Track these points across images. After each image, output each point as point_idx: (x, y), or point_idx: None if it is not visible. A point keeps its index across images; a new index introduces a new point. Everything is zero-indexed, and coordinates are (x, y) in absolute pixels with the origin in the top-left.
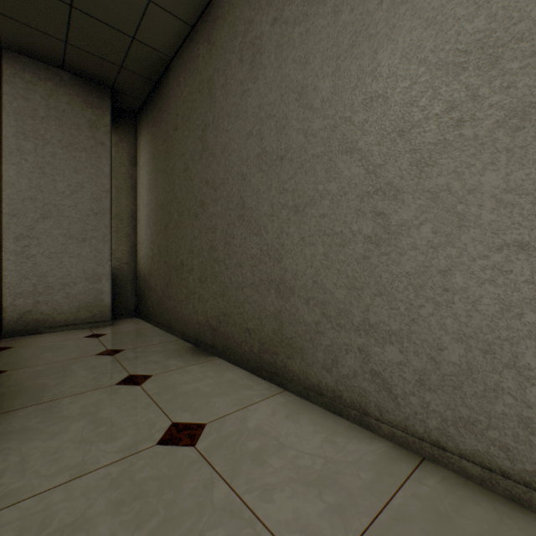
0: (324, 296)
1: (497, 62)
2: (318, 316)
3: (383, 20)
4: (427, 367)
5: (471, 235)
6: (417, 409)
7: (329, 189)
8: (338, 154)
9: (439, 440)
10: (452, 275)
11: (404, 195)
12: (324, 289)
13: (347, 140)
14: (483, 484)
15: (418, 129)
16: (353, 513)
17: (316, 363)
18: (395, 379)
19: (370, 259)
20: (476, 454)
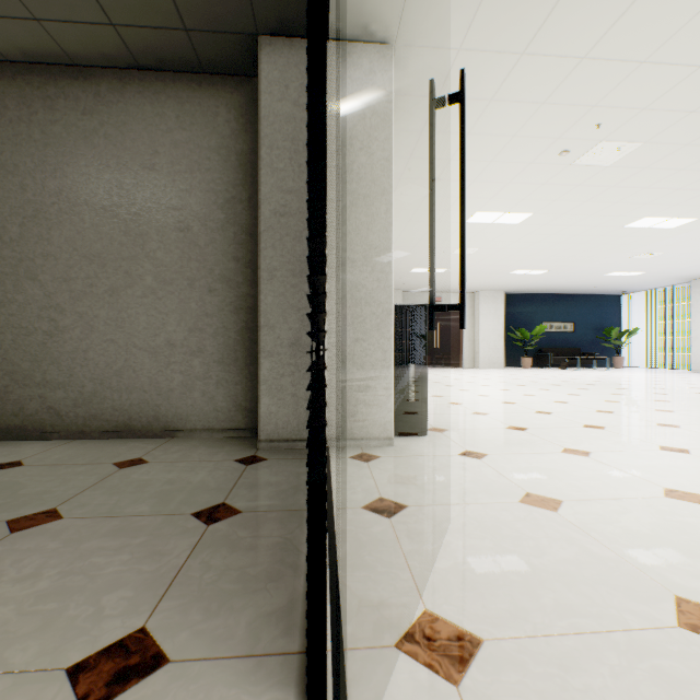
0: (14, 367)
1: (106, 266)
2: (9, 382)
3: (56, 215)
4: (79, 396)
5: (97, 335)
6: (74, 419)
7: (18, 298)
8: (26, 278)
9: (84, 429)
10: (89, 352)
11: (67, 312)
12: (14, 363)
13: (33, 272)
14: (100, 438)
15: (74, 281)
16: (27, 455)
17: (6, 413)
18: (63, 407)
19: (48, 344)
20: (98, 428)
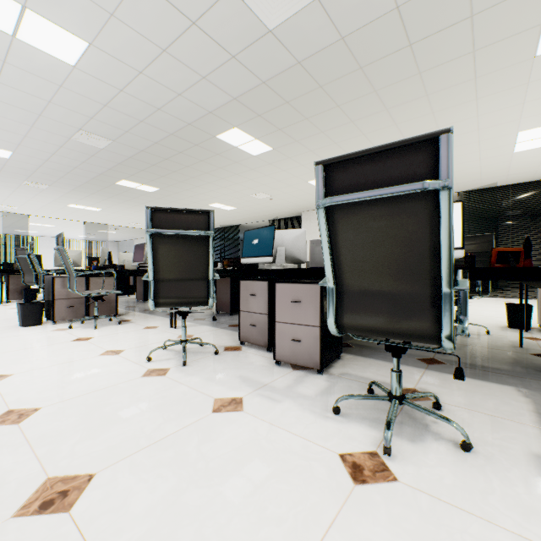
0: None
1: None
2: None
3: None
4: None
5: None
6: None
7: None
8: None
9: None
10: None
11: None
12: None
13: None
14: None
15: None
16: None
17: None
18: None
19: None
20: None
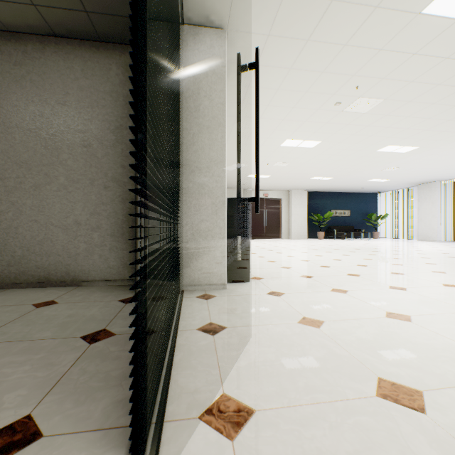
0: None
1: (31, 170)
2: None
3: None
4: (11, 259)
5: (24, 217)
6: (8, 274)
7: None
8: None
9: (15, 281)
10: (19, 228)
11: (3, 201)
12: None
13: None
14: (27, 287)
15: (8, 180)
16: None
17: None
18: None
19: None
20: (26, 280)
